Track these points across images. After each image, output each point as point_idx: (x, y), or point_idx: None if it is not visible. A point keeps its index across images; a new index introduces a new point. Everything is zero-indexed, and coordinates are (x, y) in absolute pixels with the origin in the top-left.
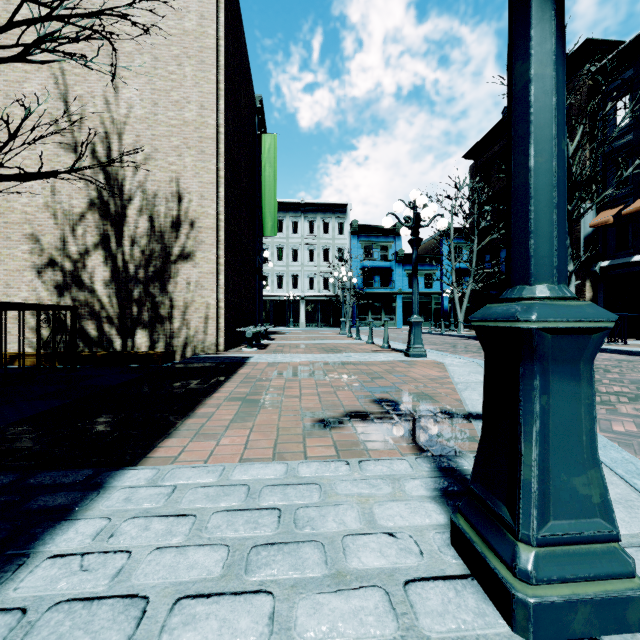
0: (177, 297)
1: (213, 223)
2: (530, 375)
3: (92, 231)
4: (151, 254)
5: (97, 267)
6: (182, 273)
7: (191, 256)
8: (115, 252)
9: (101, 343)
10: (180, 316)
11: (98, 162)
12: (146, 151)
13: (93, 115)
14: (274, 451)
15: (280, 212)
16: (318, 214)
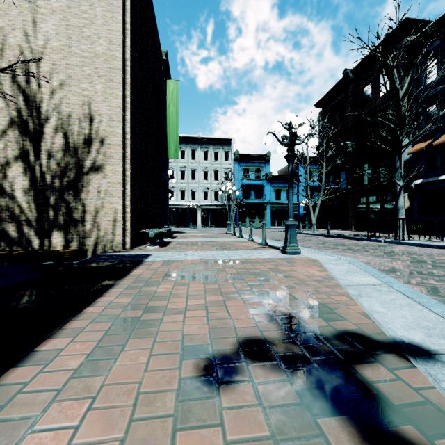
0: (89, 203)
1: (120, 141)
2: None
3: (12, 145)
4: (66, 166)
5: (17, 177)
6: (93, 183)
7: (101, 168)
8: (33, 164)
9: (20, 243)
10: (91, 219)
11: (18, 86)
12: (61, 78)
13: (13, 45)
14: None
15: (183, 144)
16: (210, 146)
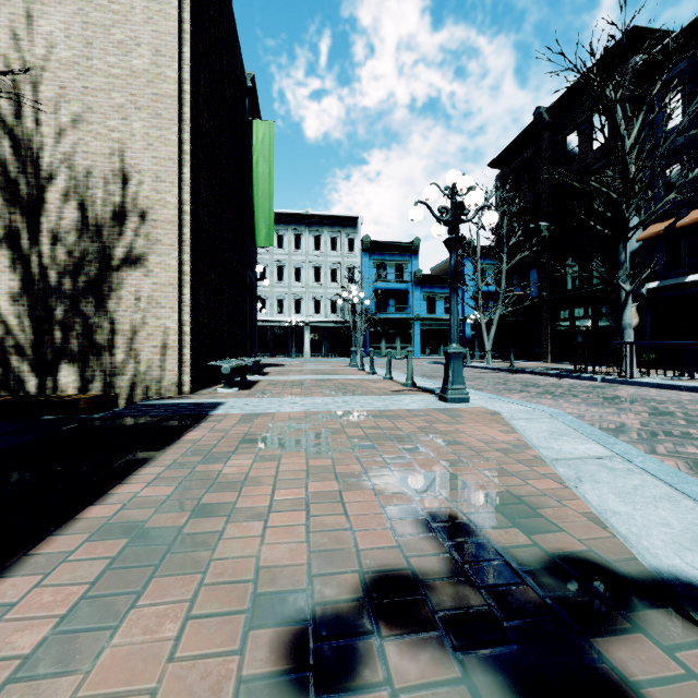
0: (121, 318)
1: (173, 215)
2: None
3: None
4: (82, 257)
5: None
6: (128, 284)
7: (141, 260)
8: (27, 253)
9: (6, 384)
10: (125, 345)
11: (1, 122)
12: (75, 110)
13: None
14: None
15: (281, 224)
16: (325, 228)
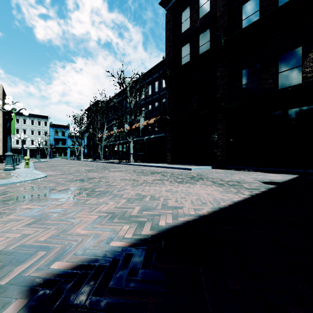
0: None
1: (0, 139)
2: (21, 157)
3: None
4: None
5: None
6: None
7: None
8: None
9: None
10: None
11: None
12: None
13: None
14: None
15: (17, 115)
16: (35, 118)
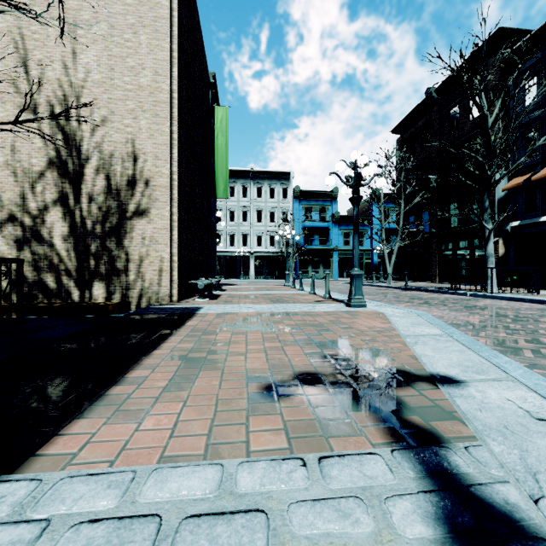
0: (132, 251)
1: (167, 182)
2: None
3: (51, 188)
4: (108, 210)
5: (56, 222)
6: (137, 229)
7: (146, 213)
8: (73, 208)
9: (60, 294)
10: (135, 269)
11: (57, 123)
12: (103, 113)
13: (52, 78)
14: (209, 437)
15: (232, 179)
16: (265, 181)
